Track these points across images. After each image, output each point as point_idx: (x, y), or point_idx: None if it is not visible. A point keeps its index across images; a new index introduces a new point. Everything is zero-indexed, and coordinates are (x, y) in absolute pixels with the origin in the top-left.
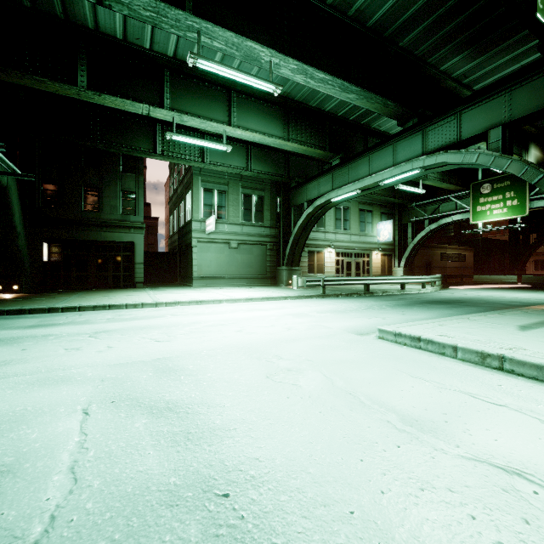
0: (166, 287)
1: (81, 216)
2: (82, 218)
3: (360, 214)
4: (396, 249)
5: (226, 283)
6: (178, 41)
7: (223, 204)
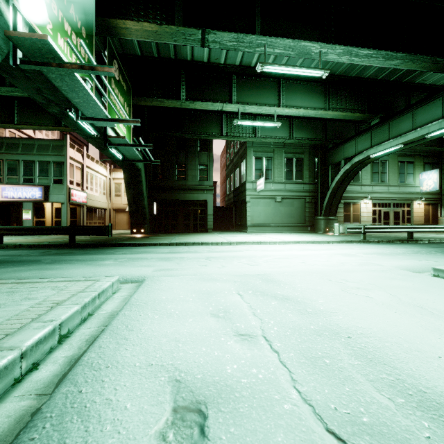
0: (227, 232)
1: (175, 184)
2: (175, 185)
3: (400, 166)
4: (443, 198)
5: (272, 230)
6: (243, 53)
7: (270, 167)
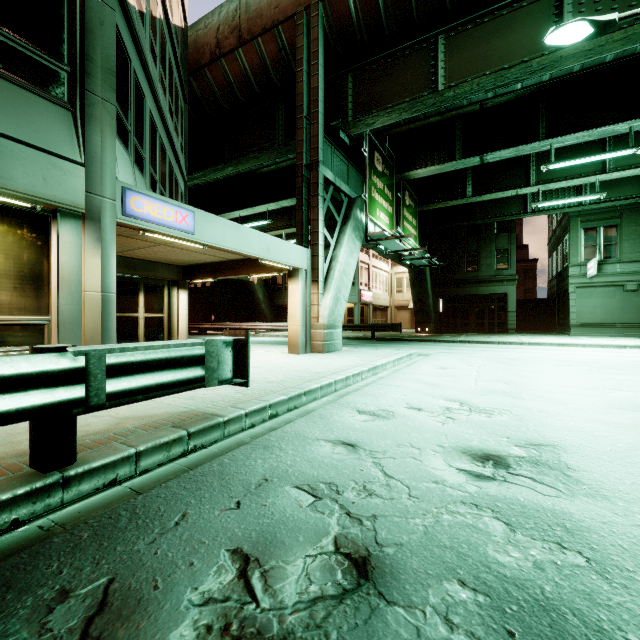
0: (538, 334)
1: (464, 276)
2: (464, 278)
3: None
4: None
5: (617, 332)
6: None
7: (613, 241)
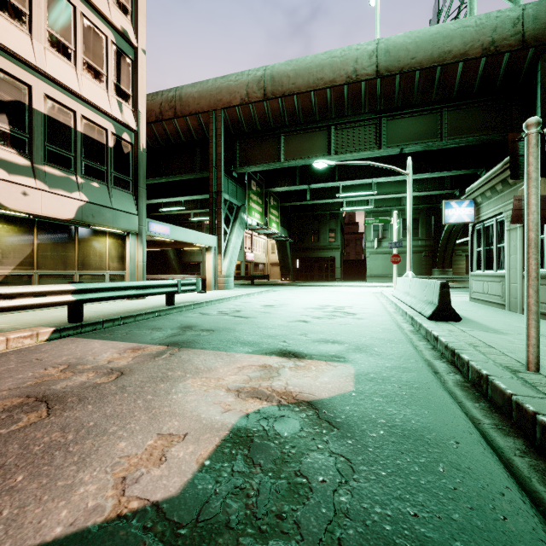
0: (351, 281)
1: (311, 245)
2: (311, 246)
3: None
4: None
5: (389, 280)
6: None
7: (387, 228)
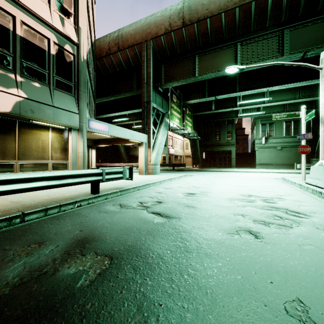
0: (243, 168)
1: (213, 143)
2: (214, 143)
3: None
4: None
5: (274, 167)
6: None
7: (272, 129)
